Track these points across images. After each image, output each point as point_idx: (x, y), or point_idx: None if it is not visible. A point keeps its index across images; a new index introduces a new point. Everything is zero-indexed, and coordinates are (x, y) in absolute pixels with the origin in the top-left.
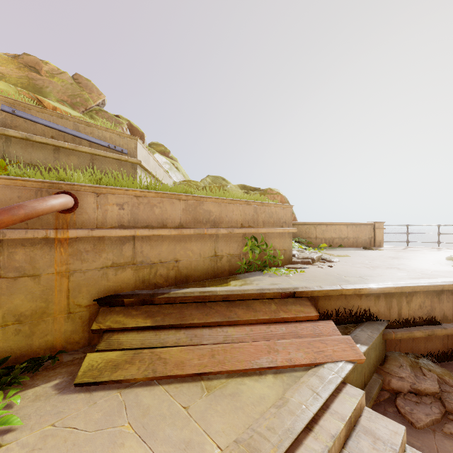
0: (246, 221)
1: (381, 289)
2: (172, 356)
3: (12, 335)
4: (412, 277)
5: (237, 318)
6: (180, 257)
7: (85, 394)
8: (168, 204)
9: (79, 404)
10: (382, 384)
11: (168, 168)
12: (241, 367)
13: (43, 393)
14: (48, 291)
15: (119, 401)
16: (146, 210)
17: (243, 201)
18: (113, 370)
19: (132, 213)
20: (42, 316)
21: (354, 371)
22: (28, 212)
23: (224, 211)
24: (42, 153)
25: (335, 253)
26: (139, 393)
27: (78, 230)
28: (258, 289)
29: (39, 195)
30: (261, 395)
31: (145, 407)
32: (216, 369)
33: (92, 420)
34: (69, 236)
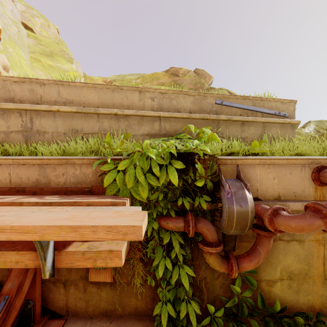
0: None
1: None
2: None
3: (285, 288)
4: None
5: None
6: None
7: None
8: None
9: None
10: None
11: None
12: None
13: None
14: (309, 256)
15: None
16: None
17: None
18: None
19: None
20: (304, 276)
21: None
22: None
23: None
24: (235, 128)
25: None
26: None
27: None
28: None
29: (303, 170)
30: None
31: None
32: None
33: None
34: None
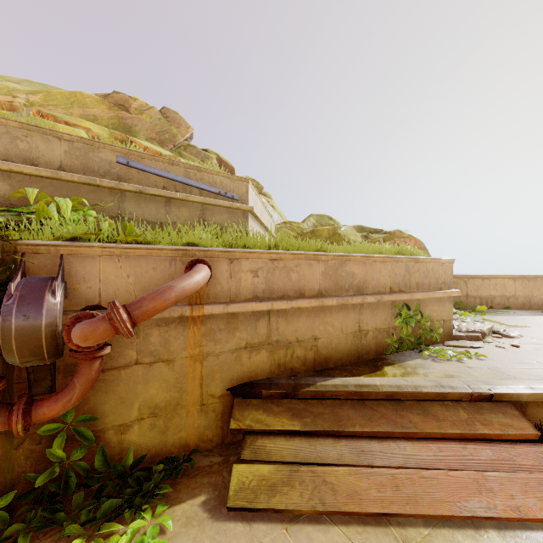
0: (396, 283)
1: None
2: (340, 480)
3: (147, 430)
4: None
5: (414, 428)
6: (319, 334)
7: (244, 525)
8: (305, 267)
9: (241, 541)
10: None
11: None
12: (443, 512)
13: (193, 514)
14: (182, 379)
15: None
16: (282, 276)
17: (392, 257)
18: (270, 493)
19: (266, 281)
20: (175, 408)
21: None
22: (178, 295)
23: (370, 272)
24: (154, 206)
25: (503, 321)
26: (312, 534)
27: (214, 306)
28: (435, 385)
29: (173, 265)
30: None
31: None
32: (408, 509)
33: None
34: (204, 313)
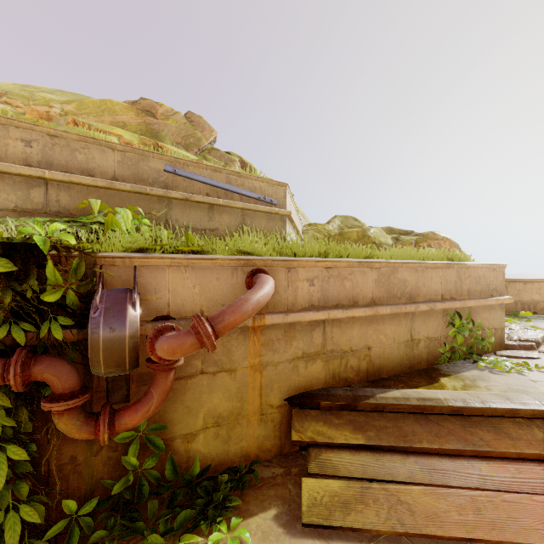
0: (447, 290)
1: None
2: (416, 500)
3: (211, 440)
4: None
5: (487, 446)
6: (372, 344)
7: (322, 543)
8: (359, 275)
9: None
10: None
11: None
12: (534, 540)
13: (268, 528)
14: (243, 389)
15: None
16: (336, 285)
17: (444, 264)
18: (344, 510)
19: (321, 289)
20: (237, 417)
21: None
22: (254, 307)
23: (421, 279)
24: (198, 213)
25: None
26: None
27: (274, 315)
28: (504, 401)
29: (235, 274)
30: None
31: None
32: (495, 536)
33: None
34: (265, 323)
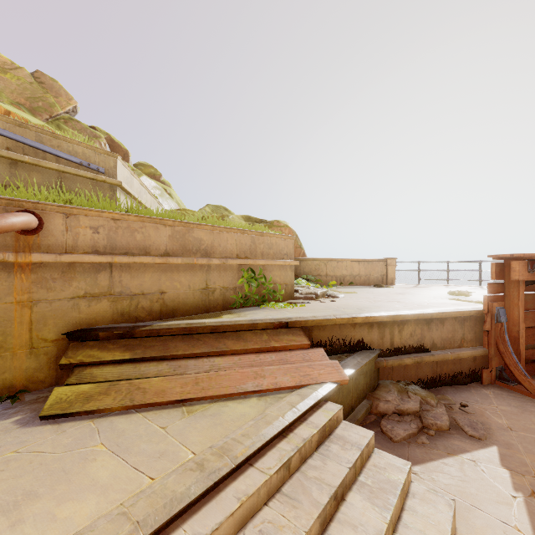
0: (243, 251)
1: (374, 318)
2: (152, 386)
3: None
4: (407, 308)
5: (226, 348)
6: (166, 289)
7: (53, 425)
8: (151, 229)
9: (46, 434)
10: (370, 409)
11: (159, 194)
12: (225, 392)
13: (2, 428)
14: (6, 323)
15: (92, 428)
16: (126, 235)
17: (238, 229)
18: (85, 402)
19: (108, 238)
20: None
21: (340, 393)
22: None
23: (217, 240)
24: None
25: (343, 291)
26: (115, 420)
27: (44, 254)
28: (250, 319)
29: None
30: (242, 413)
31: (120, 430)
32: (200, 395)
33: (61, 445)
34: (31, 260)
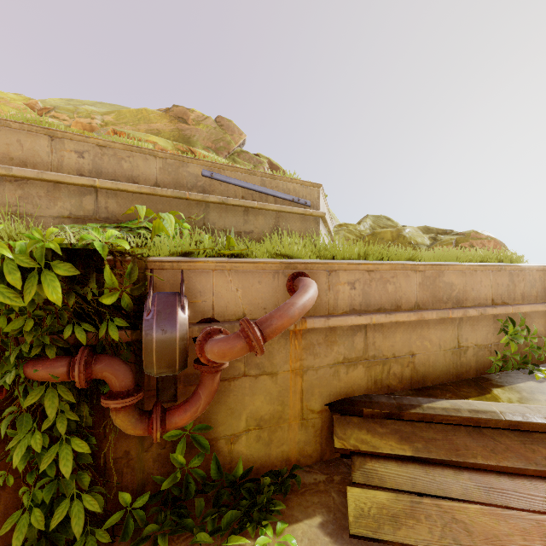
0: (498, 294)
1: None
2: (473, 520)
3: (253, 442)
4: None
5: None
6: (416, 350)
7: None
8: (402, 278)
9: None
10: None
11: None
12: None
13: (314, 536)
14: (284, 392)
15: None
16: (378, 288)
17: (494, 266)
18: (394, 524)
19: (363, 293)
20: (278, 421)
21: None
22: (300, 312)
23: (469, 282)
24: (234, 216)
25: None
26: None
27: (315, 319)
28: None
29: (276, 278)
30: None
31: None
32: None
33: None
34: (306, 327)
